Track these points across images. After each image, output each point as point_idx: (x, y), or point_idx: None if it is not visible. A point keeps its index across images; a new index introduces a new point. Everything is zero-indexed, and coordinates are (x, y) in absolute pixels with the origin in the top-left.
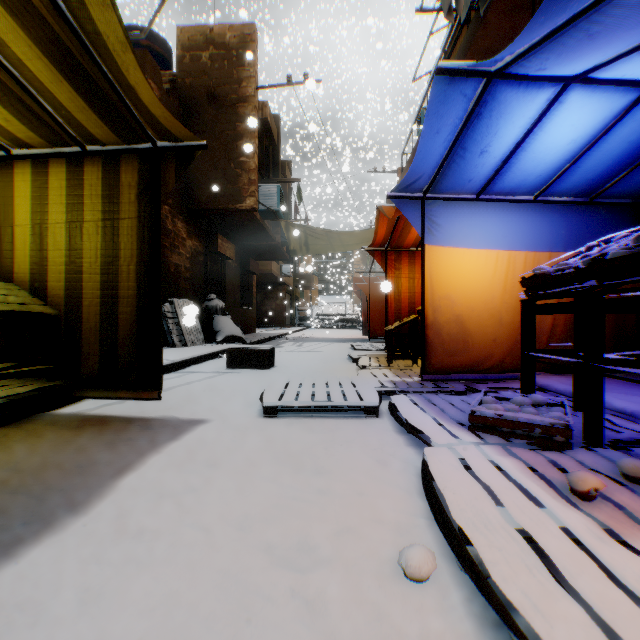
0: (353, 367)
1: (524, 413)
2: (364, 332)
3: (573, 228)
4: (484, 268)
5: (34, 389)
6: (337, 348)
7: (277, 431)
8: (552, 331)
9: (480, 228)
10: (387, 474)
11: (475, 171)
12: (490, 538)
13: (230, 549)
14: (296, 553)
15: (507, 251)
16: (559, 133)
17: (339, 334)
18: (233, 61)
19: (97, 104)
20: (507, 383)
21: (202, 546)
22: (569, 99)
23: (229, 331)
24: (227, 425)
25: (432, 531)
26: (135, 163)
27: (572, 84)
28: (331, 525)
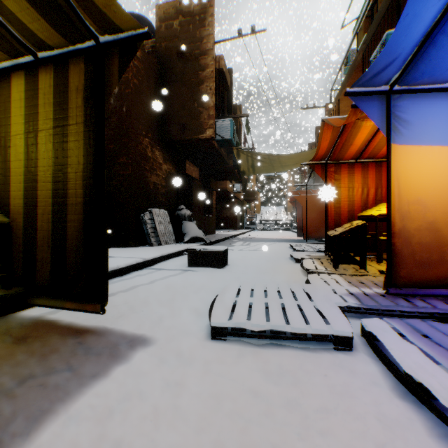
0: (297, 268)
1: None
2: (298, 234)
3: None
4: None
5: None
6: (278, 248)
7: (225, 370)
8: None
9: None
10: None
11: None
12: None
13: None
14: None
15: None
16: None
17: (277, 235)
18: (196, 24)
19: None
20: None
21: None
22: None
23: (193, 233)
24: (168, 351)
25: None
26: (82, 66)
27: None
28: None
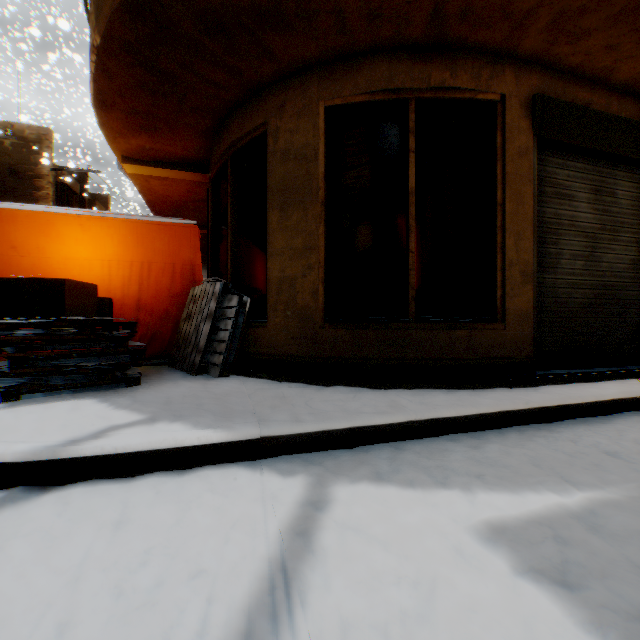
0: None
1: None
2: None
3: None
4: None
5: None
6: None
7: None
8: None
9: None
10: None
11: None
12: None
13: None
14: None
15: None
16: None
17: None
18: (33, 149)
19: None
20: None
21: None
22: None
23: None
24: None
25: None
26: None
27: None
28: None
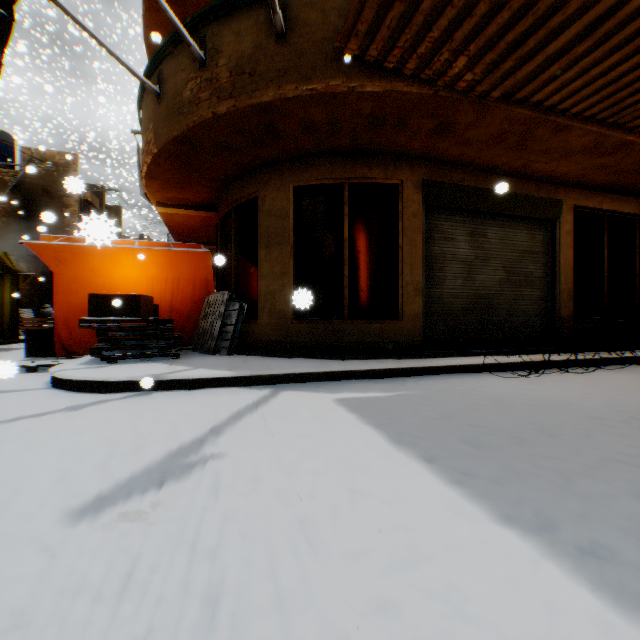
0: None
1: None
2: None
3: None
4: None
5: None
6: None
7: None
8: None
9: None
10: None
11: None
12: None
13: None
14: None
15: None
16: None
17: None
18: (62, 172)
19: (3, 268)
20: None
21: None
22: None
23: None
24: None
25: None
26: (12, 277)
27: None
28: None
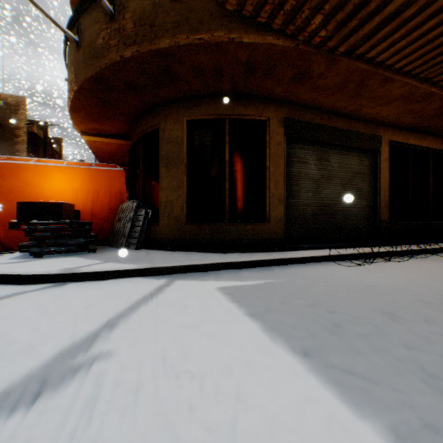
0: None
1: None
2: None
3: None
4: None
5: None
6: None
7: None
8: None
9: None
10: None
11: None
12: None
13: None
14: None
15: None
16: None
17: None
18: (13, 110)
19: None
20: None
21: None
22: None
23: None
24: None
25: None
26: None
27: None
28: None
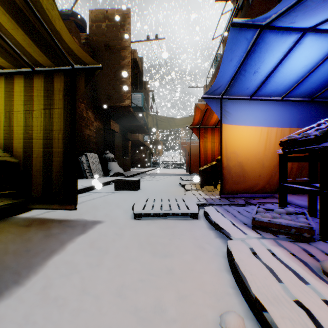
0: (182, 189)
1: (283, 219)
2: (187, 170)
3: (302, 115)
4: (254, 136)
5: (4, 204)
6: (173, 179)
7: (141, 228)
8: (291, 171)
9: (252, 115)
10: (206, 256)
11: (250, 83)
12: (280, 310)
13: (112, 312)
14: (153, 314)
15: (266, 127)
16: (298, 61)
17: (173, 171)
18: (118, 28)
19: (39, 42)
20: (267, 199)
21: (94, 310)
22: (305, 41)
23: (116, 170)
24: (113, 224)
25: (238, 298)
26: (62, 77)
27: (307, 33)
28: (175, 293)
